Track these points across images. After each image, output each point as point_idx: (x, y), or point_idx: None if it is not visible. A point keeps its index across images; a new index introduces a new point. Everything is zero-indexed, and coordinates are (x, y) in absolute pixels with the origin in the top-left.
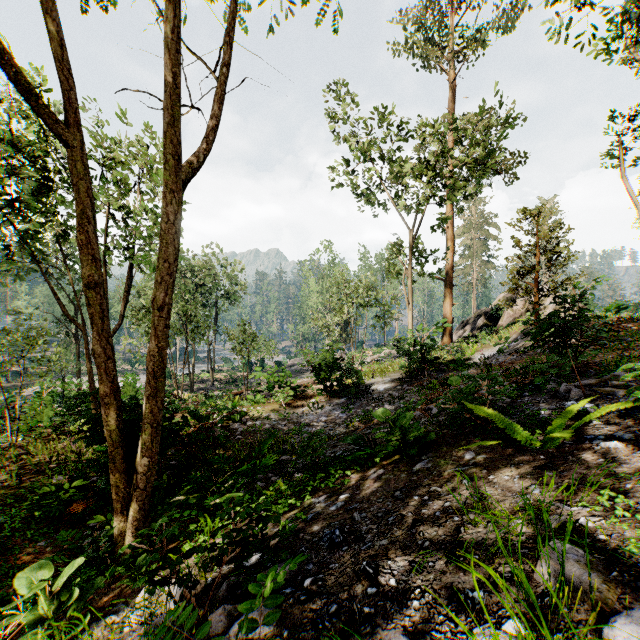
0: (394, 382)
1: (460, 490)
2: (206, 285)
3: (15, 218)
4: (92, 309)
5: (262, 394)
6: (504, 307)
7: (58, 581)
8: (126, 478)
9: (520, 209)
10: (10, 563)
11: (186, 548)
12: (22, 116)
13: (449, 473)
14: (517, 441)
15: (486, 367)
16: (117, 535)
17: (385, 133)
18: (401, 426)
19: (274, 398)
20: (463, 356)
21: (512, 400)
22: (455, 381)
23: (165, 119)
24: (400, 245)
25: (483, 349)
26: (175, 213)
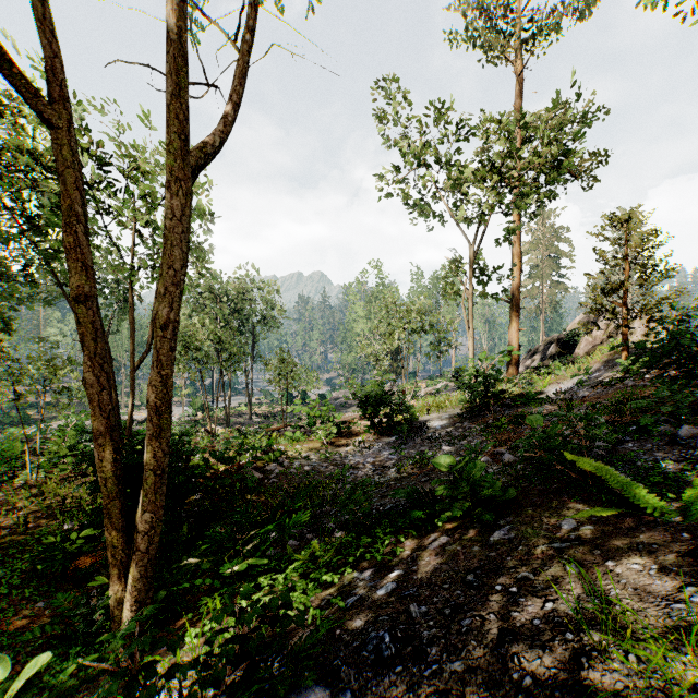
0: (453, 419)
1: (565, 582)
2: (243, 310)
3: (33, 235)
4: (83, 328)
5: (302, 430)
6: (581, 333)
7: (13, 685)
8: (125, 537)
9: (605, 215)
10: (2, 628)
11: (188, 638)
12: (41, 124)
13: (543, 551)
14: (636, 506)
15: (565, 402)
16: (113, 608)
17: (442, 133)
18: (469, 478)
19: (315, 435)
20: (534, 389)
21: (611, 446)
22: (536, 420)
23: (170, 89)
24: (459, 261)
25: (557, 381)
26: (183, 208)
